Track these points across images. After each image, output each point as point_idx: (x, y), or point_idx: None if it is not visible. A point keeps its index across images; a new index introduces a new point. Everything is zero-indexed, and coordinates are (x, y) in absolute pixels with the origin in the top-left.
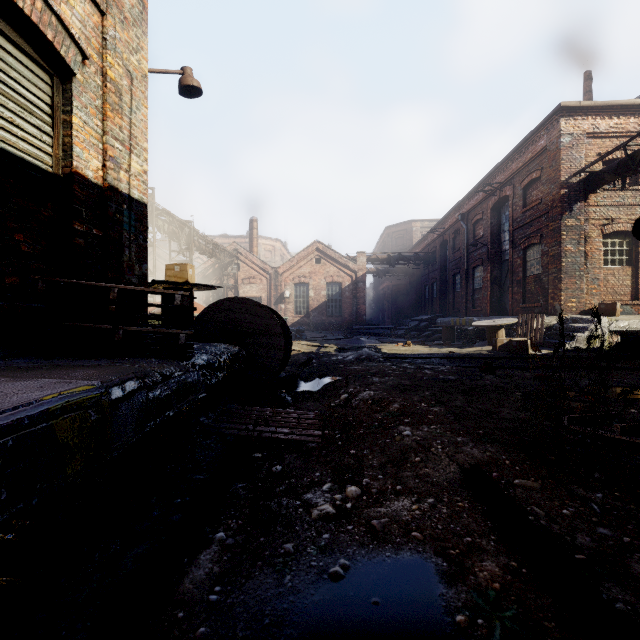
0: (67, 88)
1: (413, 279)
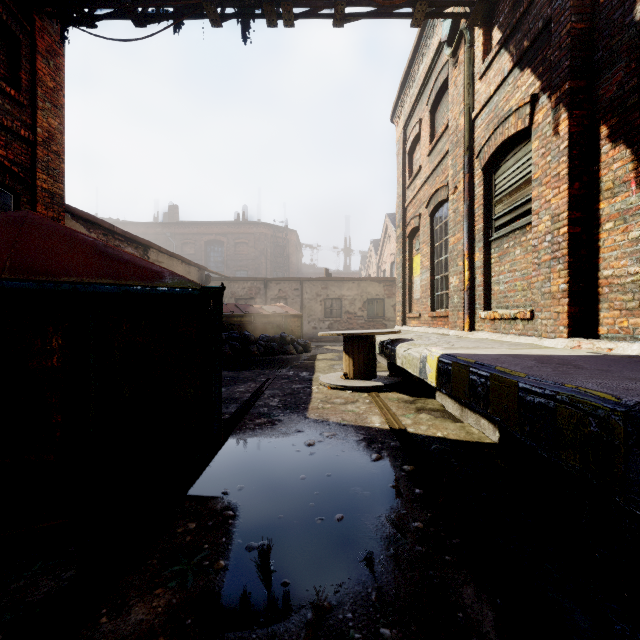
0: None
1: None
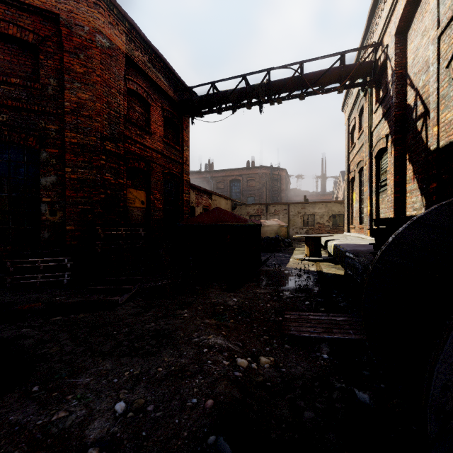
0: None
1: None
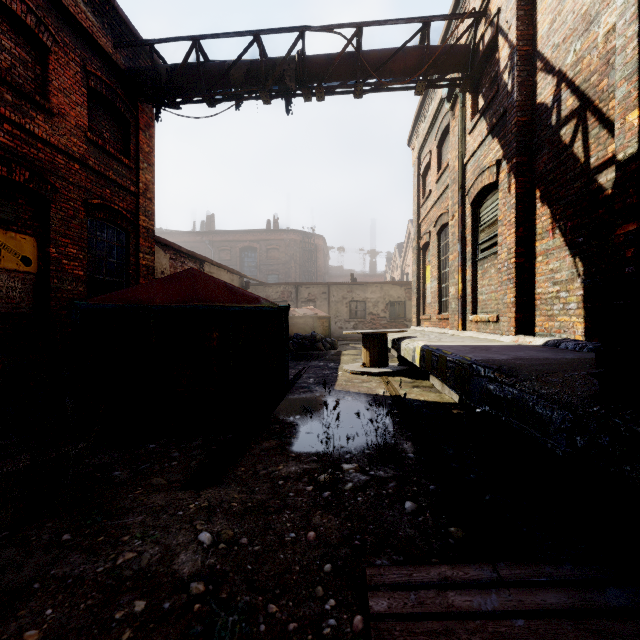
0: None
1: None
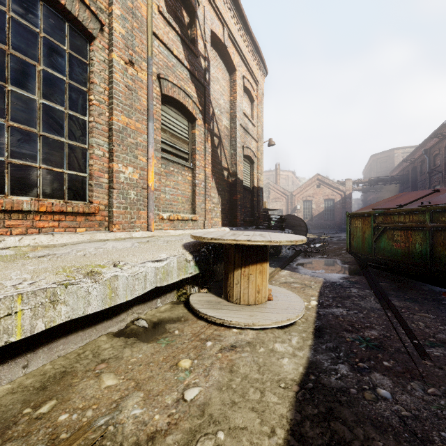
0: (252, 166)
1: (393, 193)
